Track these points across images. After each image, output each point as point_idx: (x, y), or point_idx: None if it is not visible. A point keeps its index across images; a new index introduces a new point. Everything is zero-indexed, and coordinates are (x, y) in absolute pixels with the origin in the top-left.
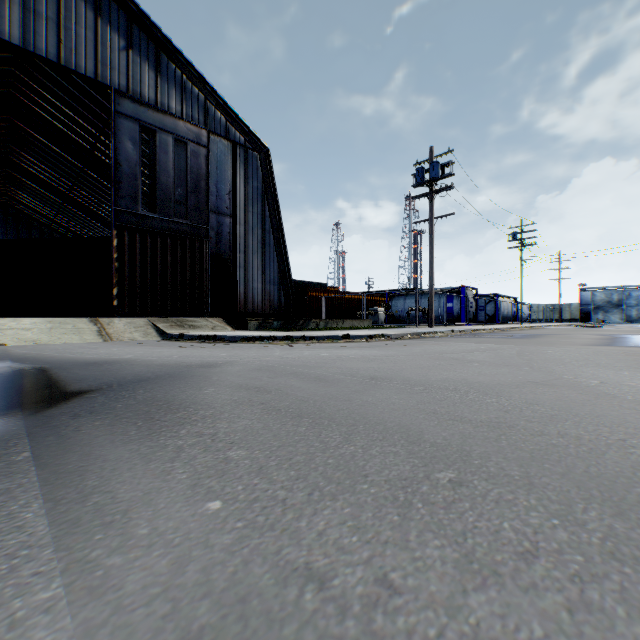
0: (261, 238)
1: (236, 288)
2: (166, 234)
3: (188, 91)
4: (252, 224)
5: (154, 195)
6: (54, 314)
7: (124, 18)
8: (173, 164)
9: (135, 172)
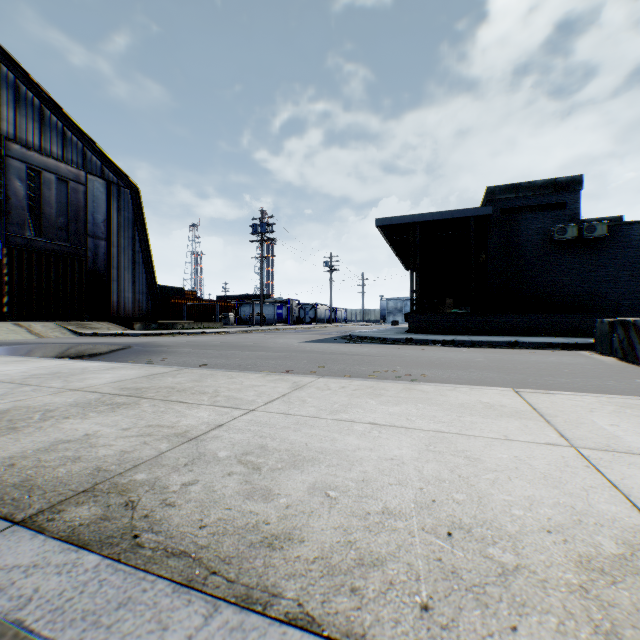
0: (132, 257)
1: (111, 297)
2: (51, 254)
3: (69, 139)
4: (124, 246)
5: (40, 222)
6: None
7: (13, 78)
8: (57, 198)
9: (23, 204)
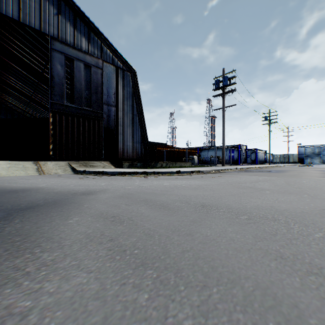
0: (131, 118)
1: (118, 145)
2: (79, 116)
3: (92, 38)
4: (126, 111)
5: (73, 94)
6: (19, 159)
7: None
8: (83, 78)
9: (62, 82)
